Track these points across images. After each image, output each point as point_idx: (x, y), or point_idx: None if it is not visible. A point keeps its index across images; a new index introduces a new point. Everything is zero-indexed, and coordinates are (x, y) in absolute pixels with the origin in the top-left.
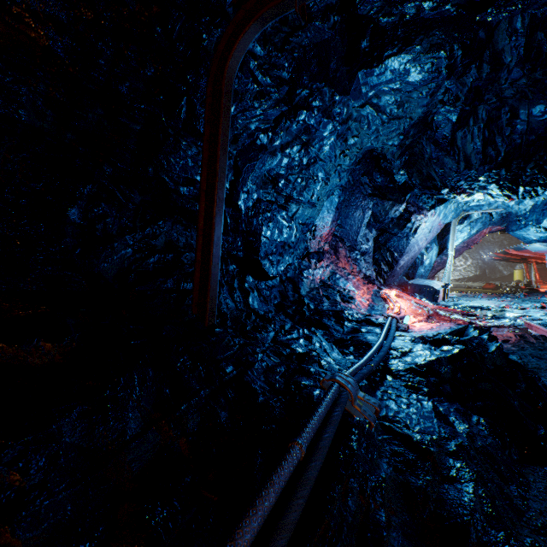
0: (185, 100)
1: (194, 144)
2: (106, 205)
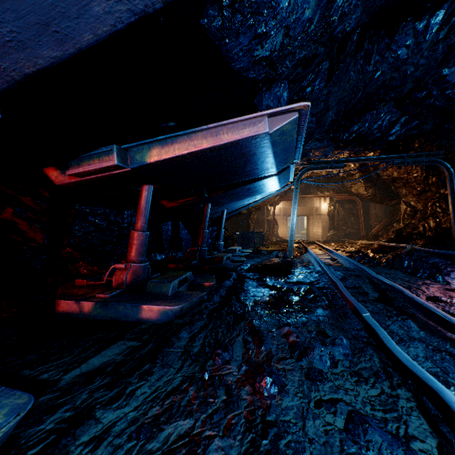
0: None
1: None
2: None
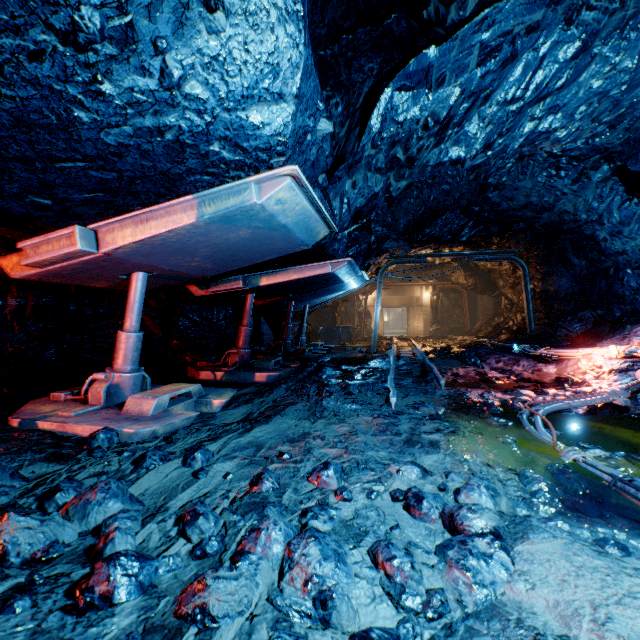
0: (539, 271)
1: (551, 276)
2: (541, 303)
